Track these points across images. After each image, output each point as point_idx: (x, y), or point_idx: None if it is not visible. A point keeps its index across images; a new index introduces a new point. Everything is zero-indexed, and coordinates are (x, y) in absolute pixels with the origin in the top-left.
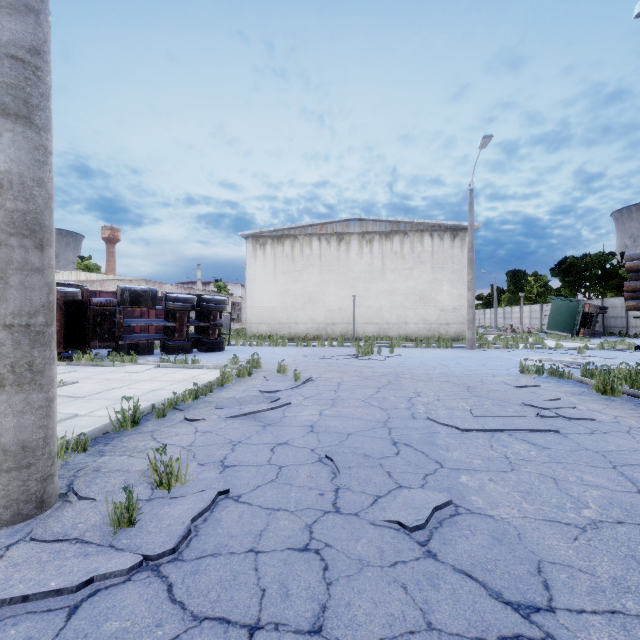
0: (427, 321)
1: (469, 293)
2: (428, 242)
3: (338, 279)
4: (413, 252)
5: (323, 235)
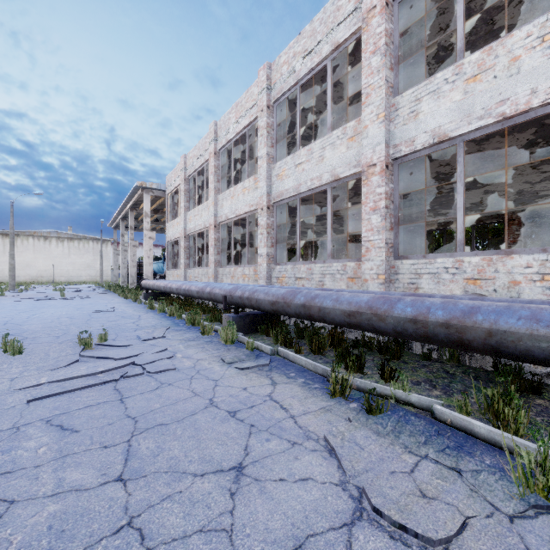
0: (91, 275)
1: (101, 266)
2: (92, 244)
3: (45, 257)
4: (84, 247)
5: (36, 236)
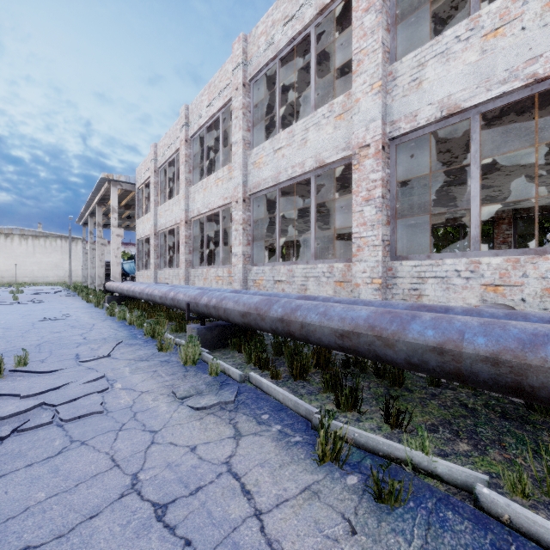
0: (59, 276)
1: (69, 266)
2: (60, 242)
3: (6, 255)
4: (52, 246)
5: None
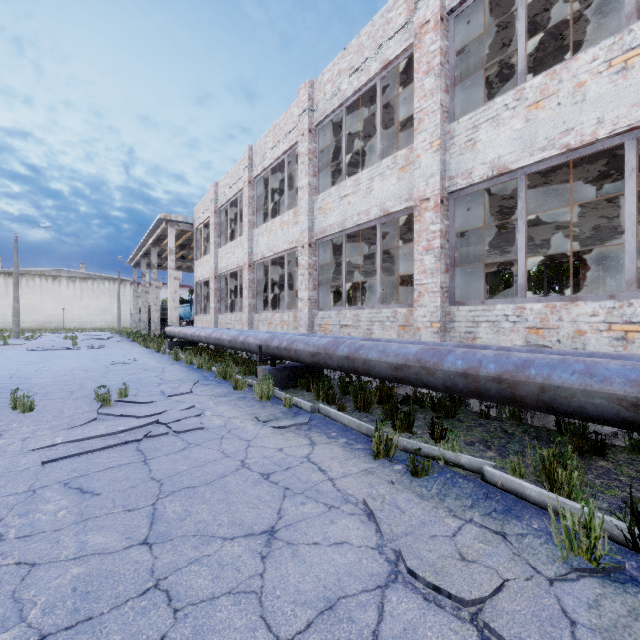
0: (107, 321)
1: (118, 310)
2: (108, 284)
3: (53, 299)
4: (99, 288)
5: (43, 275)
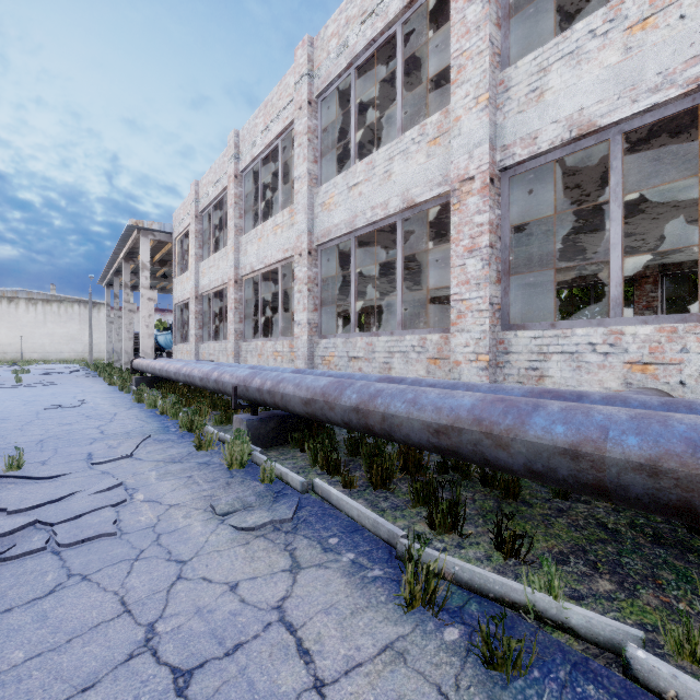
0: (77, 351)
1: (89, 339)
2: (77, 308)
3: (9, 325)
4: (67, 313)
5: None
